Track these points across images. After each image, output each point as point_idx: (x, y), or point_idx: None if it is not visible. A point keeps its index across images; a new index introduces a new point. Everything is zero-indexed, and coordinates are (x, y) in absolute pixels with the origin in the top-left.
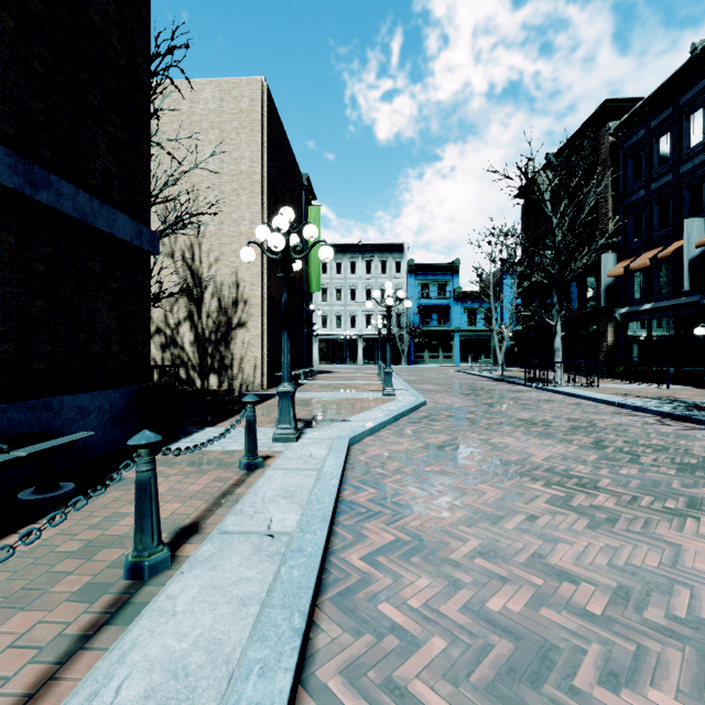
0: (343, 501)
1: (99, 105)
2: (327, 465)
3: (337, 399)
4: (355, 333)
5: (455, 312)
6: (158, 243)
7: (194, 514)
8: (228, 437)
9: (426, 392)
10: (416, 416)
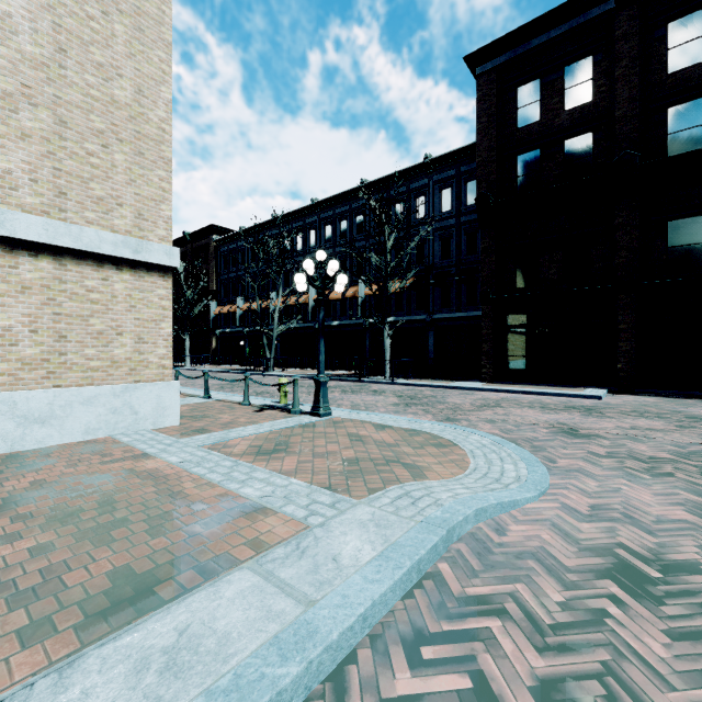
0: None
1: None
2: None
3: None
4: None
5: None
6: None
7: None
8: None
9: None
10: None
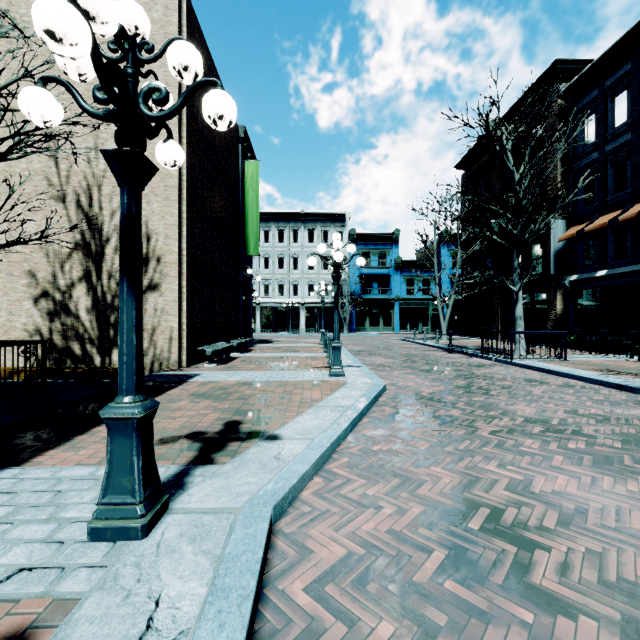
0: None
1: None
2: None
3: (270, 383)
4: (297, 301)
5: (395, 281)
6: None
7: None
8: (2, 516)
9: (379, 368)
10: (381, 416)
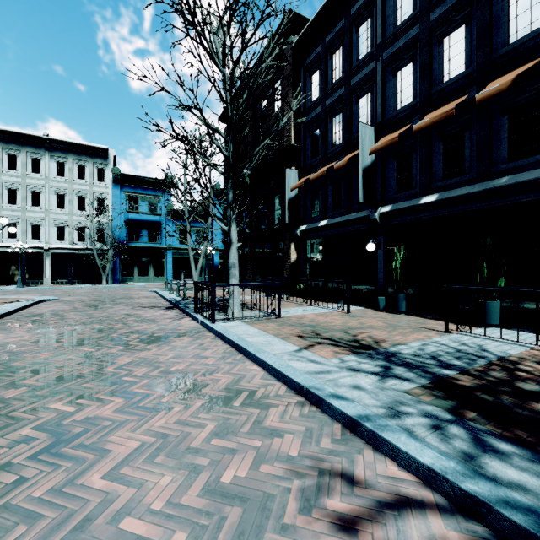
0: None
1: None
2: None
3: None
4: (38, 246)
5: (167, 229)
6: None
7: None
8: None
9: None
10: None
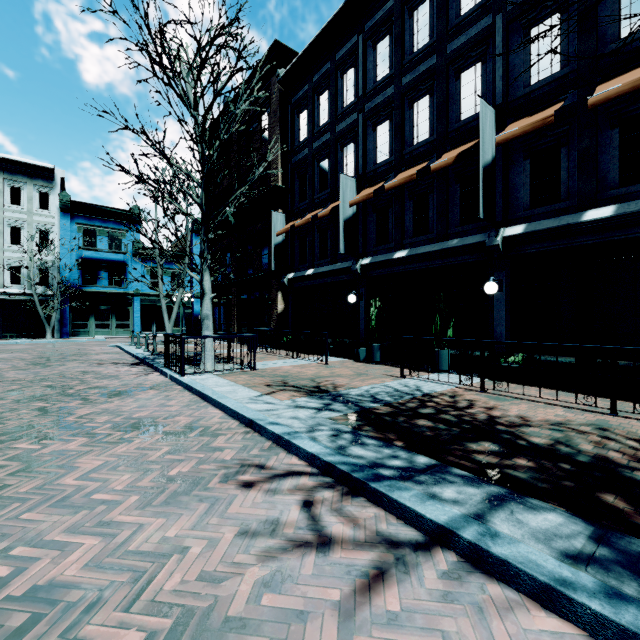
0: None
1: None
2: None
3: None
4: None
5: (134, 271)
6: None
7: None
8: None
9: None
10: None
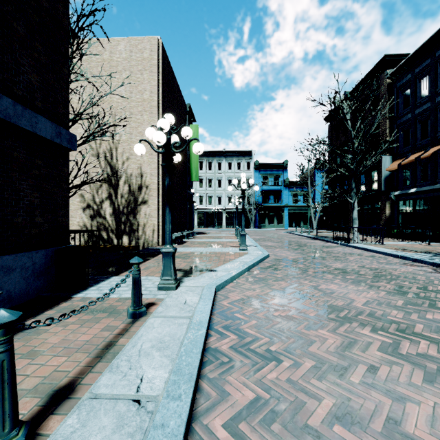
0: (209, 349)
1: (23, 33)
2: (197, 313)
3: (208, 253)
4: (221, 207)
5: (285, 194)
6: (75, 142)
7: (74, 370)
8: (125, 286)
9: (268, 247)
10: (263, 266)
